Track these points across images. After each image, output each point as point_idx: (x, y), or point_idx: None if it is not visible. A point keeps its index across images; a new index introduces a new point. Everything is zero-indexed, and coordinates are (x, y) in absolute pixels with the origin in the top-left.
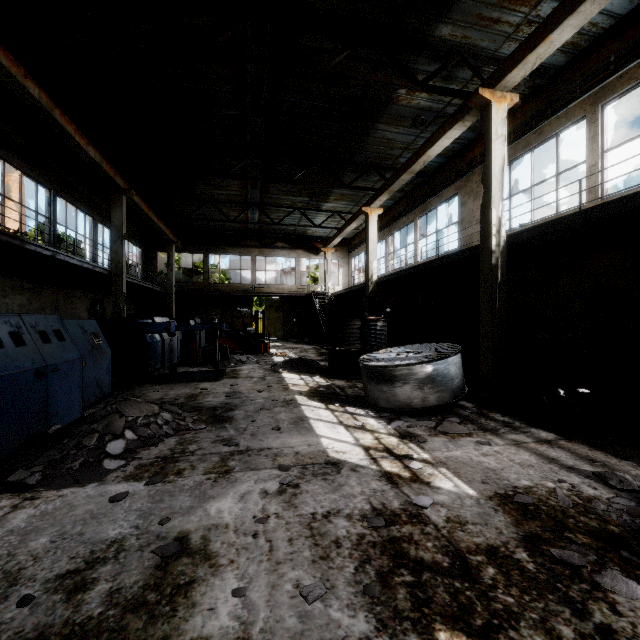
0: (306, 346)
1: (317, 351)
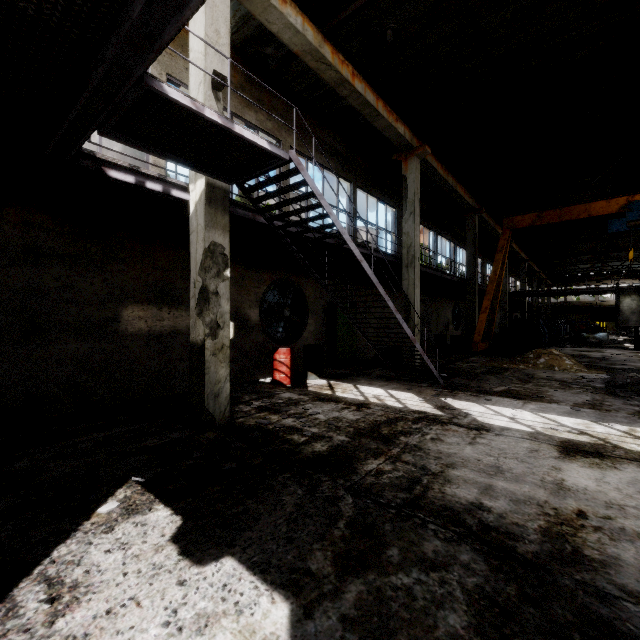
0: None
1: None
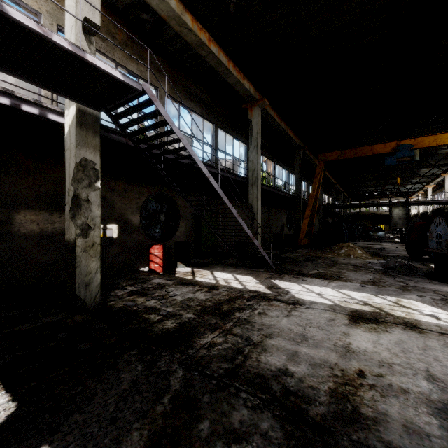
0: None
1: None
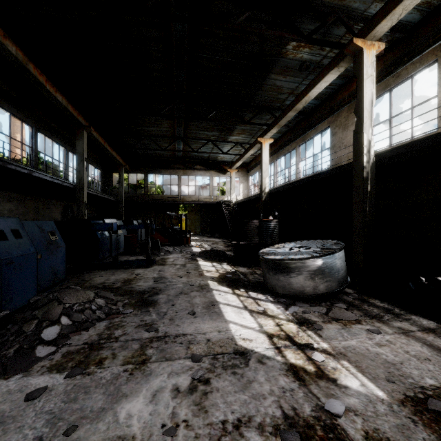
0: (217, 239)
1: (225, 243)
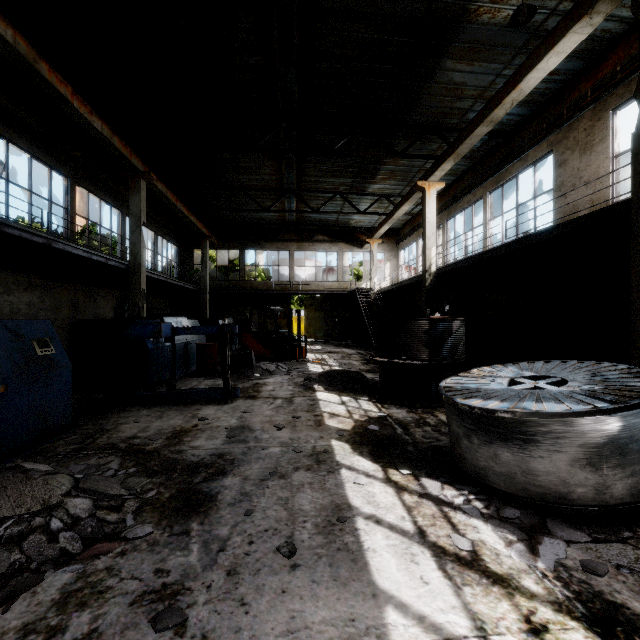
0: (349, 350)
1: (362, 357)
